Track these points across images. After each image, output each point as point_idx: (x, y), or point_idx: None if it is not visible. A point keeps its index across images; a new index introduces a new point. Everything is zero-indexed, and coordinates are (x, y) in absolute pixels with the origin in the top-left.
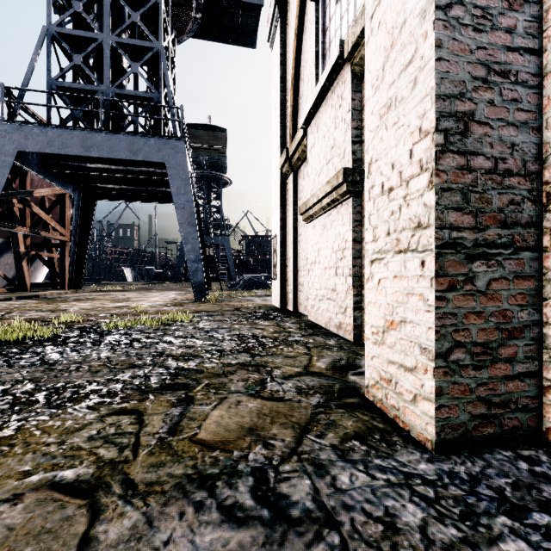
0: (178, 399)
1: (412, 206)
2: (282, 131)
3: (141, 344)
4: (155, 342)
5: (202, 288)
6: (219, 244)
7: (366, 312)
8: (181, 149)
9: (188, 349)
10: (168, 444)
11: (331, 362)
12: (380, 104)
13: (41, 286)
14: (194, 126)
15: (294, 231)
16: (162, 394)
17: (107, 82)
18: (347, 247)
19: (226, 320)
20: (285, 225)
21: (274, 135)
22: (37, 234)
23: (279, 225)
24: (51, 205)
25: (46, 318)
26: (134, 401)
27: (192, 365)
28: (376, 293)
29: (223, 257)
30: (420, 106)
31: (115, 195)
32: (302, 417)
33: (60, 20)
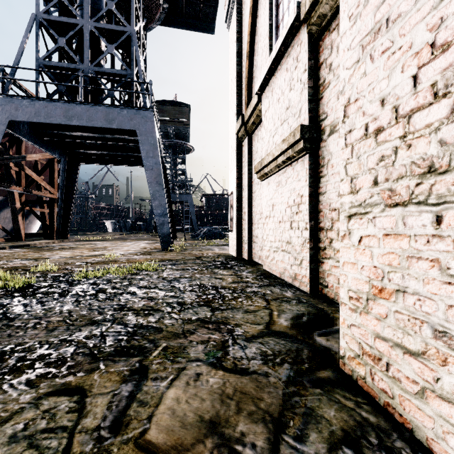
0: (131, 369)
1: (418, 146)
2: (238, 100)
3: (106, 296)
4: (119, 293)
5: (168, 239)
6: (184, 201)
7: (341, 274)
8: (150, 118)
9: (150, 301)
10: (106, 452)
11: (292, 318)
12: (363, 33)
13: (34, 236)
14: (162, 102)
15: (248, 188)
16: (114, 363)
17: (86, 61)
18: (303, 202)
19: (188, 269)
20: (241, 184)
21: (230, 104)
22: (29, 192)
23: (235, 183)
24: (42, 168)
25: (27, 267)
26: (81, 373)
27: (151, 321)
28: (356, 252)
29: (187, 212)
30: (433, 14)
31: (95, 159)
32: (273, 401)
33: (47, 8)
